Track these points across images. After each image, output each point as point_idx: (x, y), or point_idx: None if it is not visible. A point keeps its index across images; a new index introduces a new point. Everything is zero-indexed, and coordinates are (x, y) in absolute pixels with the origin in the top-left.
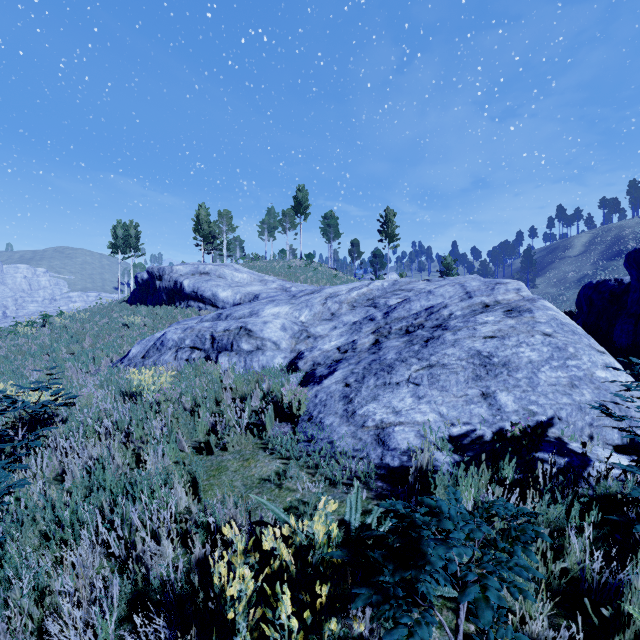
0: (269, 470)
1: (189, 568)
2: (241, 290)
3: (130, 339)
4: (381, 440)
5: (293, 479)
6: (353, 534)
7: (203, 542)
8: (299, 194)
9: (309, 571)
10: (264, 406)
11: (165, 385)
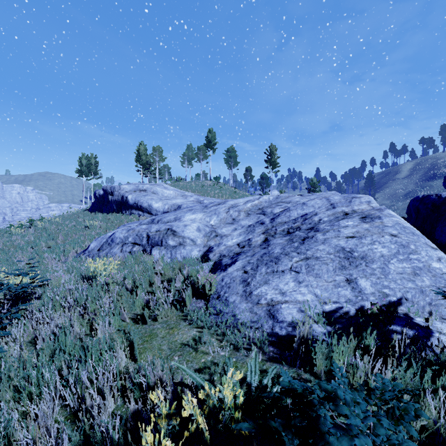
0: (188, 337)
1: (126, 417)
2: (168, 202)
3: (90, 237)
4: (271, 314)
5: (206, 344)
6: (253, 393)
7: (137, 396)
8: (209, 135)
9: (219, 425)
10: (184, 287)
11: (113, 271)
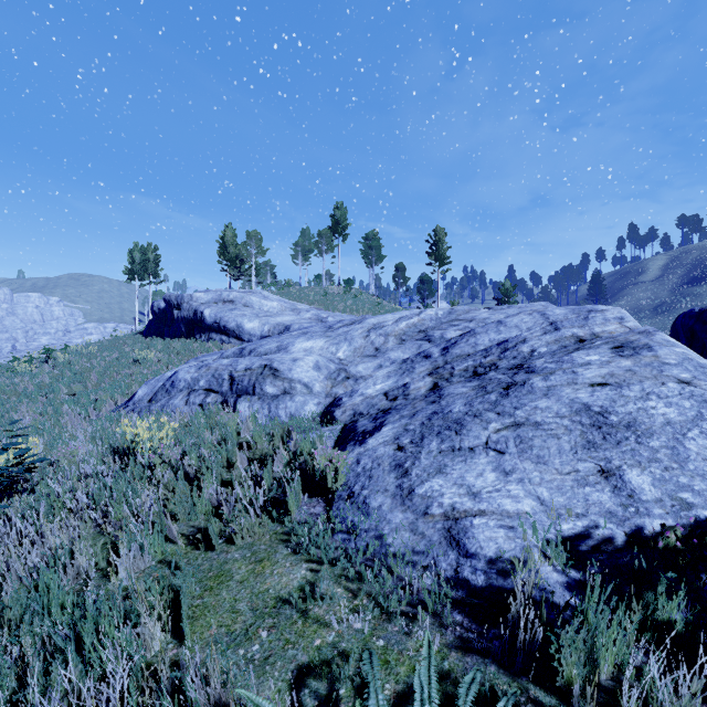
0: (290, 582)
1: None
2: (270, 320)
3: (140, 378)
4: (454, 539)
5: (325, 602)
6: None
7: None
8: (337, 212)
9: None
10: (288, 476)
11: (165, 441)
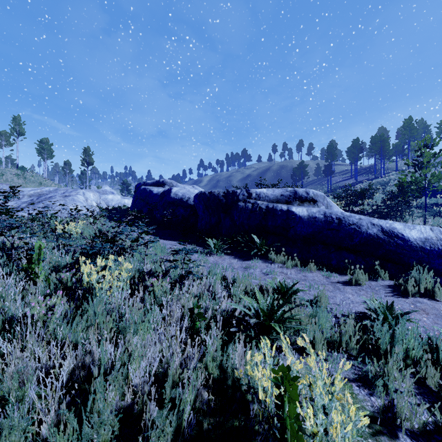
0: None
1: None
2: None
3: None
4: None
5: None
6: None
7: None
8: (16, 121)
9: None
10: None
11: None
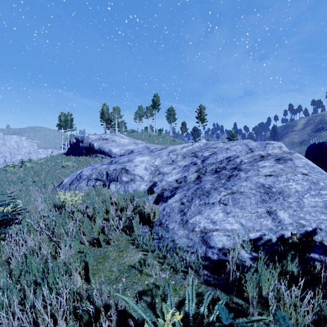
0: (135, 259)
1: None
2: (124, 148)
3: (65, 174)
4: (205, 241)
5: (149, 267)
6: (191, 324)
7: (86, 320)
8: (155, 98)
9: None
10: (133, 215)
11: (78, 201)
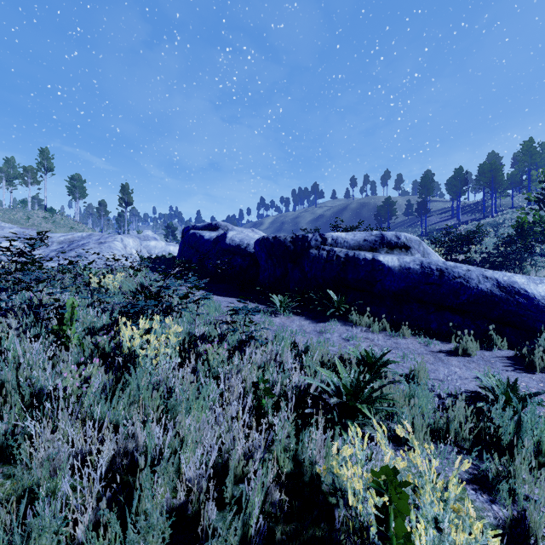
0: None
1: None
2: None
3: None
4: None
5: None
6: None
7: None
8: (44, 154)
9: None
10: None
11: None
